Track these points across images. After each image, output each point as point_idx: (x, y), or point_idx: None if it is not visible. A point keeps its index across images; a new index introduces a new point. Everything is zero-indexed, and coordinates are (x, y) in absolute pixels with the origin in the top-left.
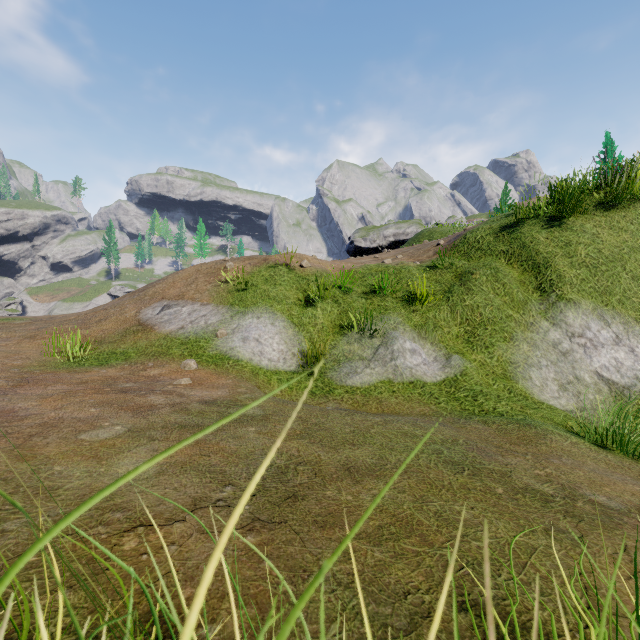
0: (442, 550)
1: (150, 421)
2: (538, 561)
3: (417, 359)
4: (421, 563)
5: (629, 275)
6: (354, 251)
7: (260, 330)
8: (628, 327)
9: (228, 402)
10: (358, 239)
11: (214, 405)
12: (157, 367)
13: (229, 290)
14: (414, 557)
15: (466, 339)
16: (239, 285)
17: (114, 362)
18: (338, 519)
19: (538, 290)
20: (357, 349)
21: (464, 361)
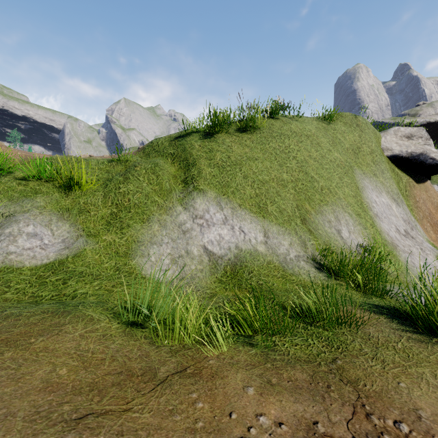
0: None
1: None
2: None
3: (34, 242)
4: None
5: (242, 175)
6: None
7: None
8: (234, 211)
9: None
10: None
11: None
12: None
13: None
14: None
15: (108, 221)
16: None
17: None
18: None
19: (183, 182)
20: None
21: (87, 242)
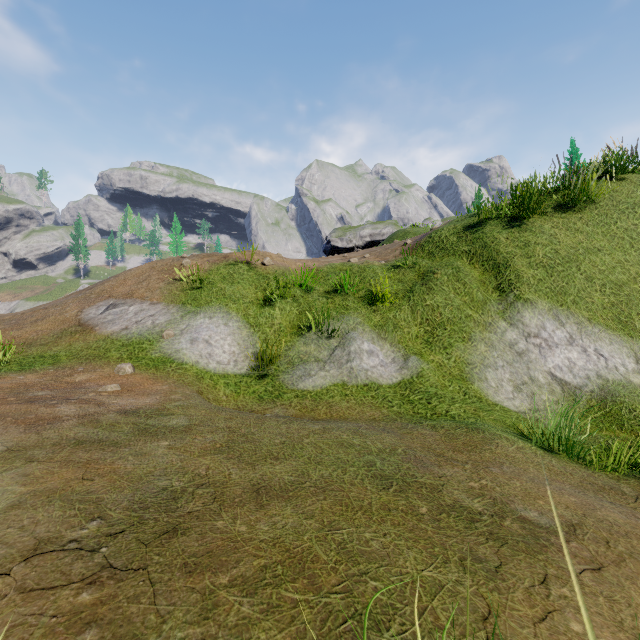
0: (329, 596)
1: (42, 437)
2: (441, 604)
3: (374, 360)
4: (296, 618)
5: (583, 276)
6: (331, 251)
7: (211, 331)
8: (581, 327)
9: (153, 411)
10: (335, 239)
11: (134, 415)
12: (87, 372)
13: (183, 288)
14: (291, 609)
15: (425, 339)
16: (194, 283)
17: (38, 367)
18: (216, 559)
19: (497, 290)
20: (313, 350)
21: (421, 362)
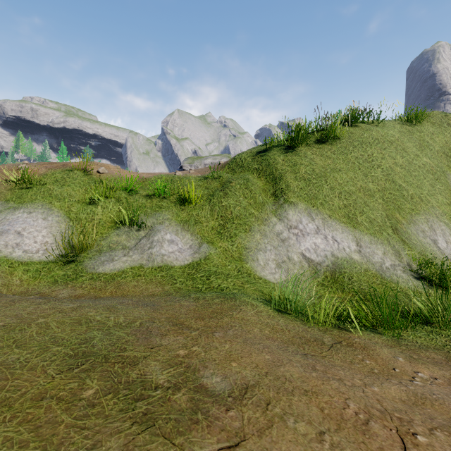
0: None
1: None
2: None
3: (173, 247)
4: None
5: (328, 186)
6: None
7: (27, 224)
8: (325, 221)
9: None
10: (186, 165)
11: None
12: None
13: (12, 188)
14: None
15: (218, 231)
16: (25, 184)
17: None
18: None
19: (273, 195)
20: (124, 240)
21: (210, 248)
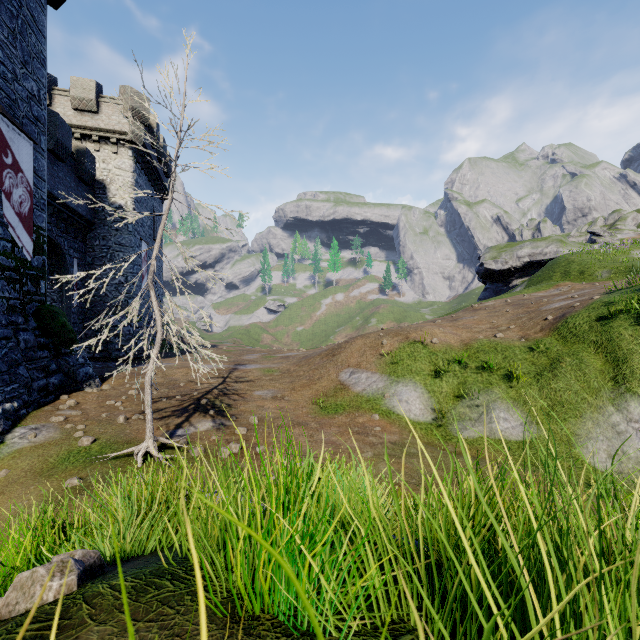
0: None
1: (378, 451)
2: None
3: (507, 424)
4: None
5: None
6: (484, 273)
7: (408, 394)
8: None
9: (401, 444)
10: (488, 261)
11: (396, 445)
12: (360, 417)
13: (386, 363)
14: None
15: (547, 413)
16: (392, 359)
17: (340, 411)
18: None
19: (613, 380)
20: (468, 412)
21: (540, 429)
